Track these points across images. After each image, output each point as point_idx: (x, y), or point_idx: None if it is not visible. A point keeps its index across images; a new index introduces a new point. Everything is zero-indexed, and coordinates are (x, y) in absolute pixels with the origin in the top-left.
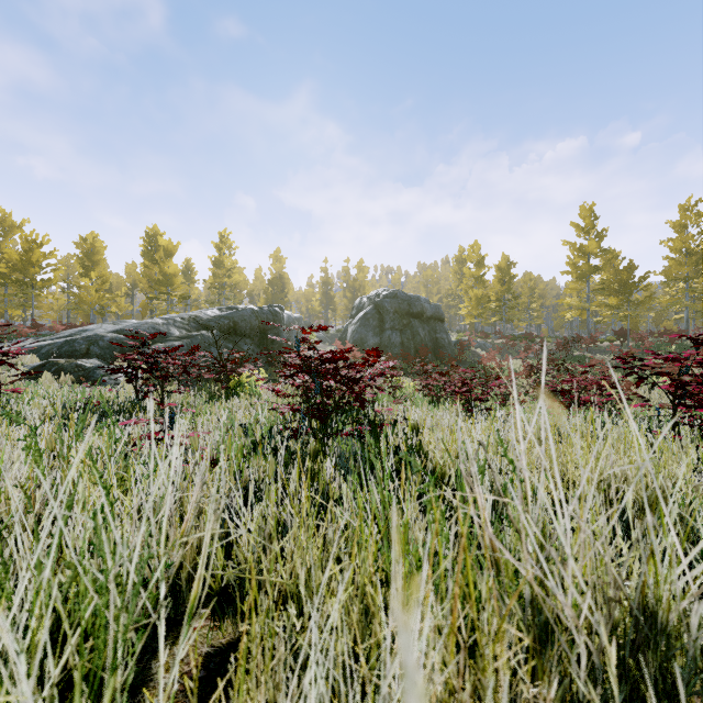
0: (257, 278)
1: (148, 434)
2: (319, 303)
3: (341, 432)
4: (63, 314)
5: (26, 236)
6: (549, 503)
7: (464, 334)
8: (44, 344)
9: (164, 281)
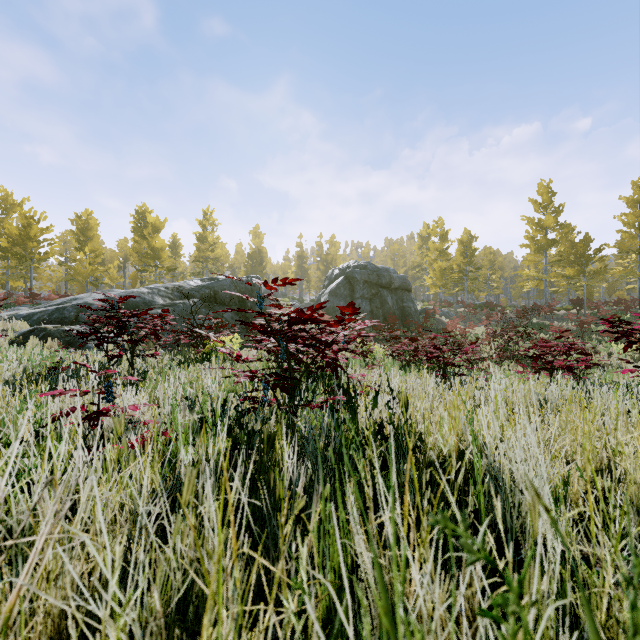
0: (238, 252)
1: (72, 408)
2: (294, 275)
3: (310, 403)
4: (62, 286)
5: (25, 213)
6: (580, 503)
7: (428, 303)
8: (36, 311)
9: (152, 255)
